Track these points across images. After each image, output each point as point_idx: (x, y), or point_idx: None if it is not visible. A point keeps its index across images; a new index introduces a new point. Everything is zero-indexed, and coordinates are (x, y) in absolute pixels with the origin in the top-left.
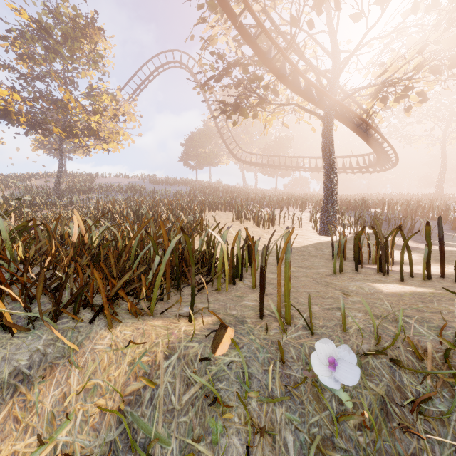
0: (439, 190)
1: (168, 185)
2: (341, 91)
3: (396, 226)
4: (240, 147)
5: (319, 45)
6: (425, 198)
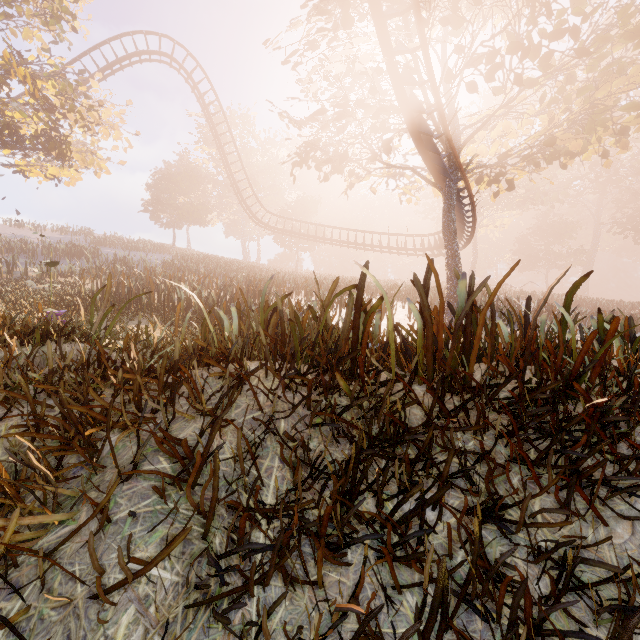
0: None
1: (126, 249)
2: None
3: None
4: (262, 205)
5: None
6: None
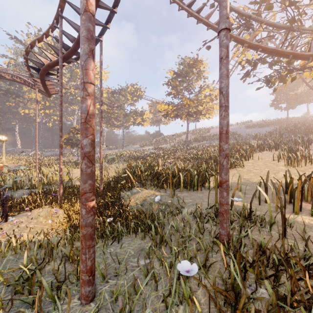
0: None
1: (259, 127)
2: None
3: None
4: None
5: None
6: None
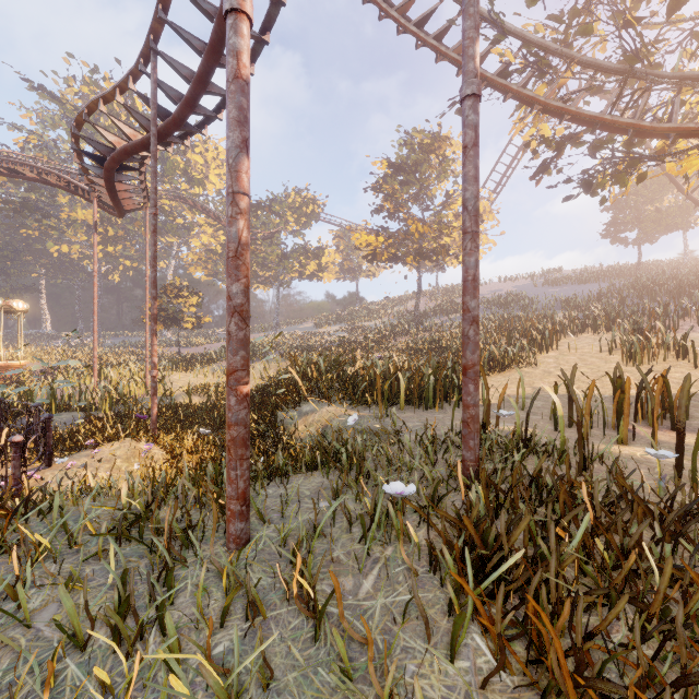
0: None
1: (576, 284)
2: None
3: None
4: None
5: None
6: None
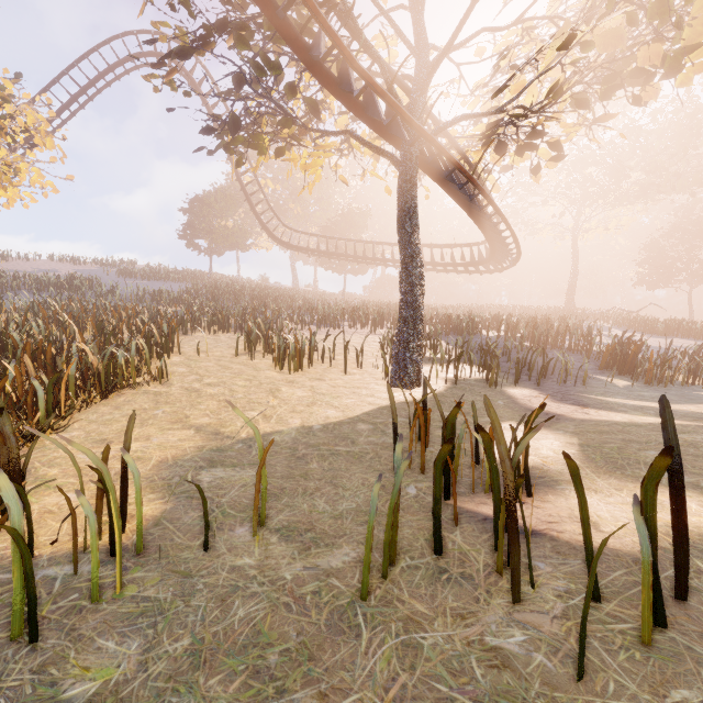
0: (570, 303)
1: (155, 280)
2: (433, 122)
3: (520, 364)
4: (280, 220)
5: (392, 25)
6: (552, 314)
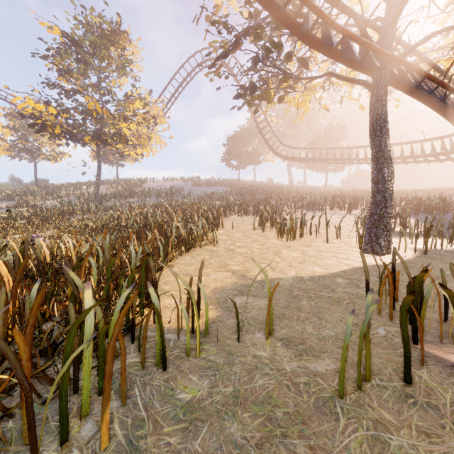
0: None
1: (210, 186)
2: (402, 46)
3: None
4: (281, 142)
5: None
6: None
